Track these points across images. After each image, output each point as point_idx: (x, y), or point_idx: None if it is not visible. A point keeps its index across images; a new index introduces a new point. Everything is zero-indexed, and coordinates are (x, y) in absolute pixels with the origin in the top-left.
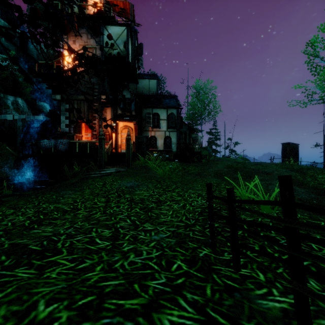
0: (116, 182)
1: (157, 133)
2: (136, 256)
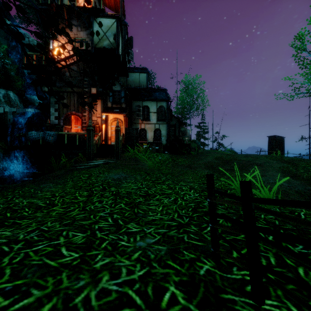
0: (102, 173)
1: (147, 125)
2: (111, 279)
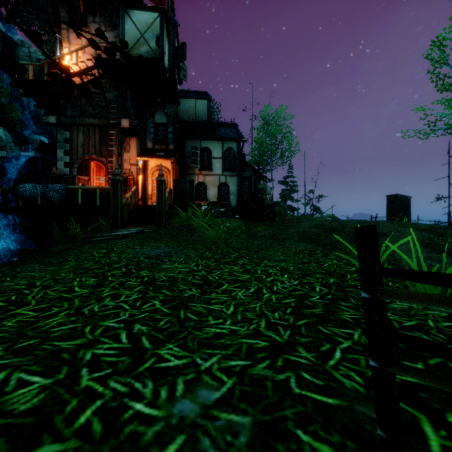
0: (131, 248)
1: (208, 178)
2: None
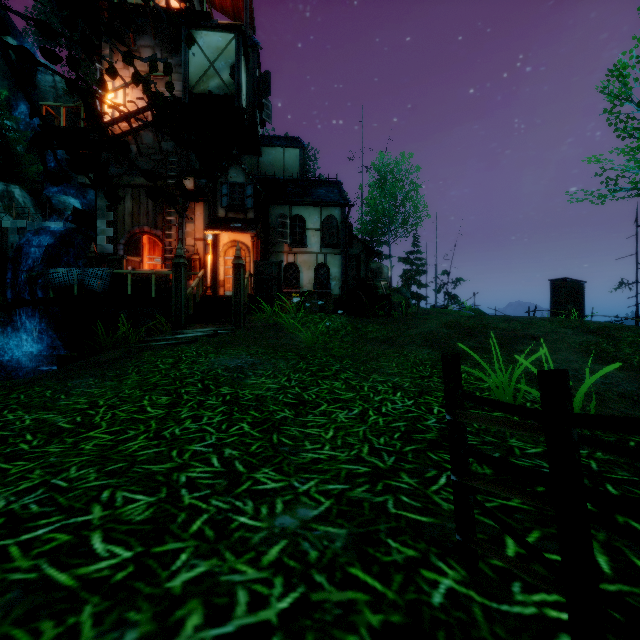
0: (204, 357)
1: (301, 257)
2: (207, 623)
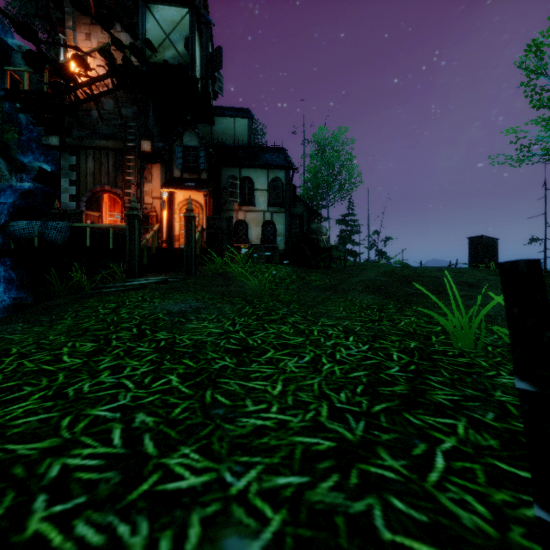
0: (148, 301)
1: (249, 215)
2: None
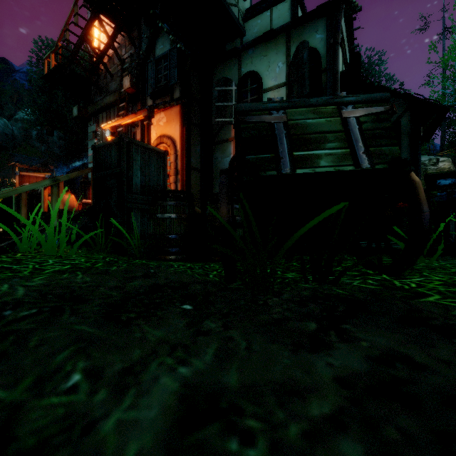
0: None
1: None
2: None
